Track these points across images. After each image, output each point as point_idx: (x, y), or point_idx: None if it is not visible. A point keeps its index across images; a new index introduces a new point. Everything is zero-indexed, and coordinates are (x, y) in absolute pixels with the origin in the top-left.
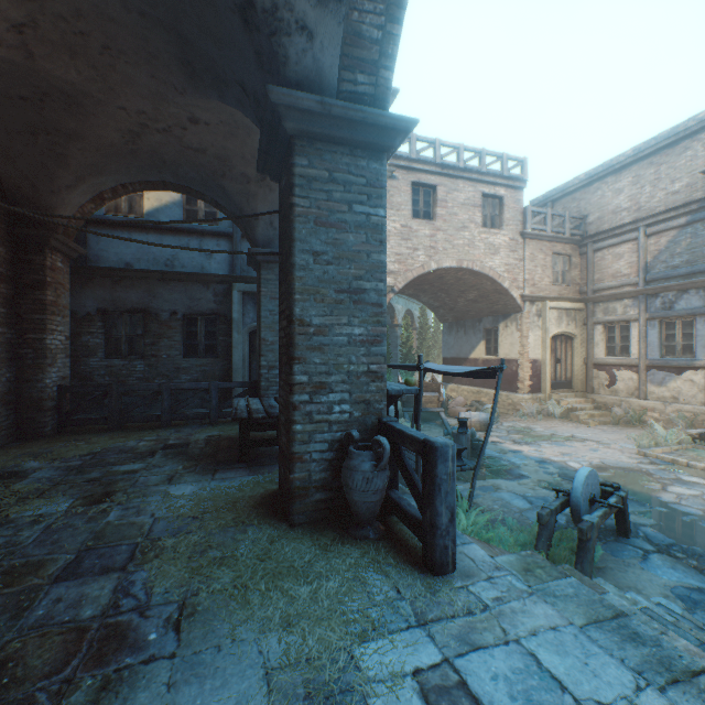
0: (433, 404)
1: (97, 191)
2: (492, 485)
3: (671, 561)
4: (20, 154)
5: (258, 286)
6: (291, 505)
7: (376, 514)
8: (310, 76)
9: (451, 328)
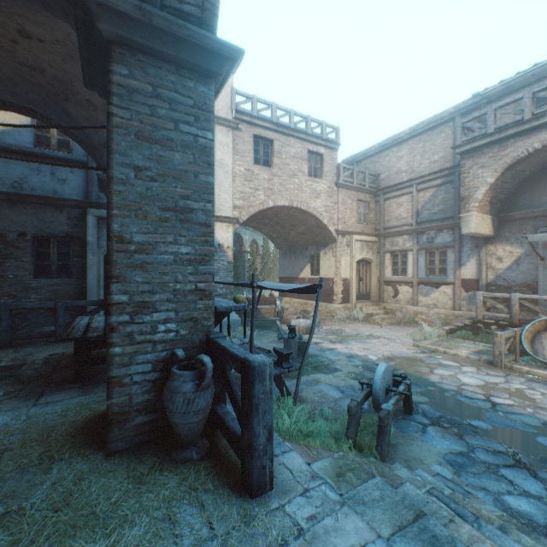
0: (271, 314)
1: None
2: (314, 379)
3: (441, 431)
4: None
5: None
6: (108, 433)
7: (199, 433)
8: None
9: (285, 254)
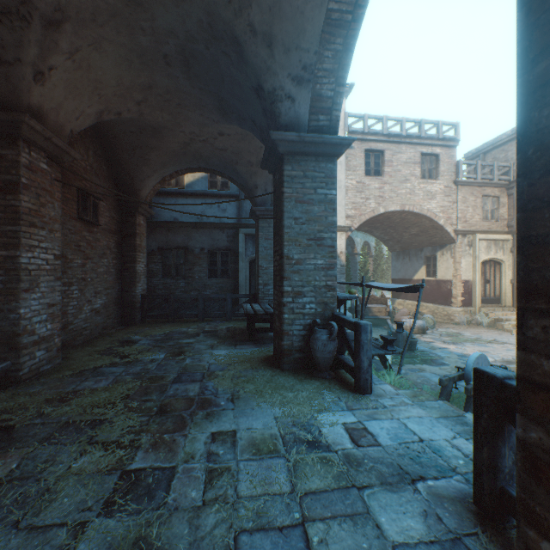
0: (381, 313)
1: (162, 176)
2: (419, 368)
3: None
4: (126, 161)
5: (256, 231)
6: (282, 359)
7: (329, 366)
8: (292, 121)
9: (398, 256)
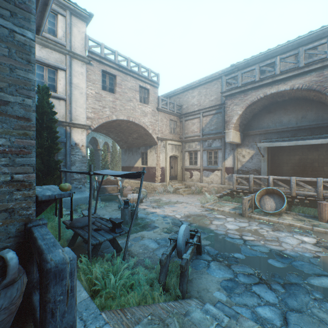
0: (115, 191)
1: None
2: (141, 235)
3: (218, 264)
4: None
5: None
6: None
7: None
8: None
9: (126, 152)
